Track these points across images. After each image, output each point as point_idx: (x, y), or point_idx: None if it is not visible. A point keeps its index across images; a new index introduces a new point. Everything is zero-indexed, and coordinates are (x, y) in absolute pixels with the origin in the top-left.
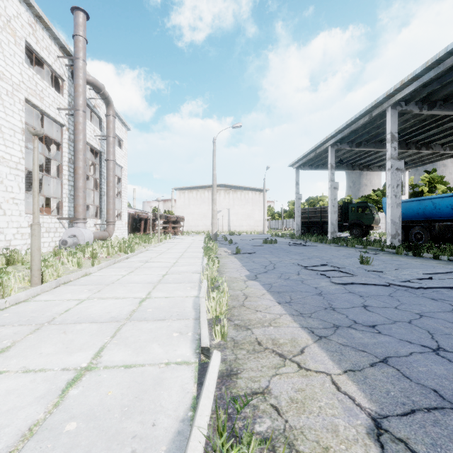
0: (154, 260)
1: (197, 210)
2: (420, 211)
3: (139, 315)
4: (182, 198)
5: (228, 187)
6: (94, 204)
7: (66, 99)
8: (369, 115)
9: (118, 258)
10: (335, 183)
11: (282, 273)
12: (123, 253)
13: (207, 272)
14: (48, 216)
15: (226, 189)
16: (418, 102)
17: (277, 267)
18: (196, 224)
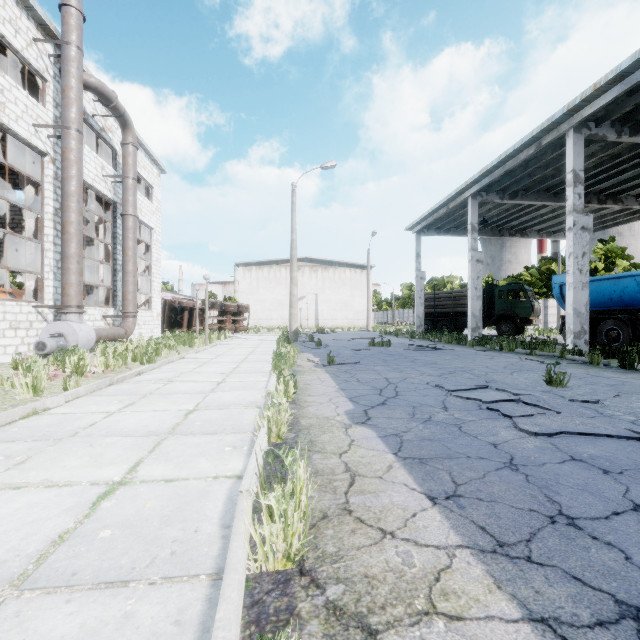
0: (184, 379)
1: (269, 296)
2: (615, 296)
3: (63, 558)
4: (248, 278)
5: (316, 263)
6: (103, 285)
7: (49, 111)
8: (536, 144)
9: (119, 375)
10: (478, 254)
11: (414, 406)
12: (139, 364)
13: (270, 412)
14: (14, 303)
15: (312, 265)
16: (615, 122)
17: (401, 393)
18: (268, 316)
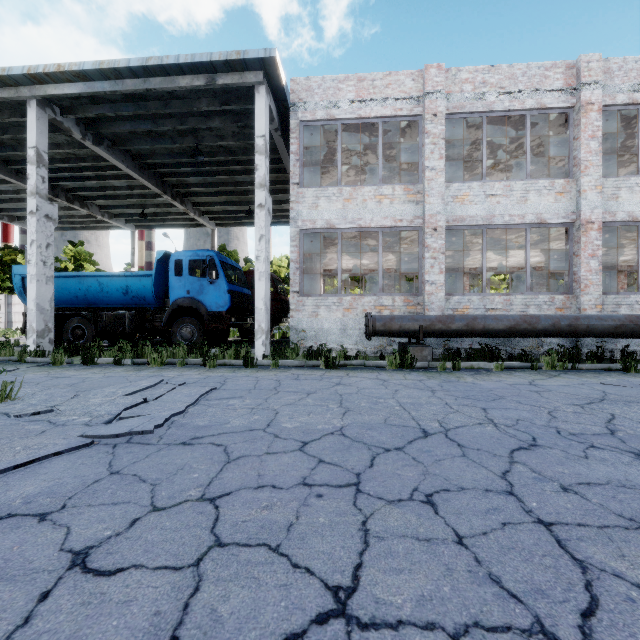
0: None
1: None
2: (81, 294)
3: None
4: None
5: None
6: None
7: None
8: None
9: None
10: None
11: None
12: None
13: None
14: None
15: None
16: (81, 123)
17: None
18: None
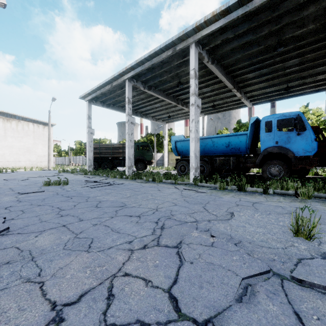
0: None
1: None
2: (202, 148)
3: None
4: None
5: None
6: None
7: None
8: (172, 48)
9: None
10: (132, 118)
11: None
12: None
13: None
14: None
15: None
16: (207, 52)
17: None
18: None
